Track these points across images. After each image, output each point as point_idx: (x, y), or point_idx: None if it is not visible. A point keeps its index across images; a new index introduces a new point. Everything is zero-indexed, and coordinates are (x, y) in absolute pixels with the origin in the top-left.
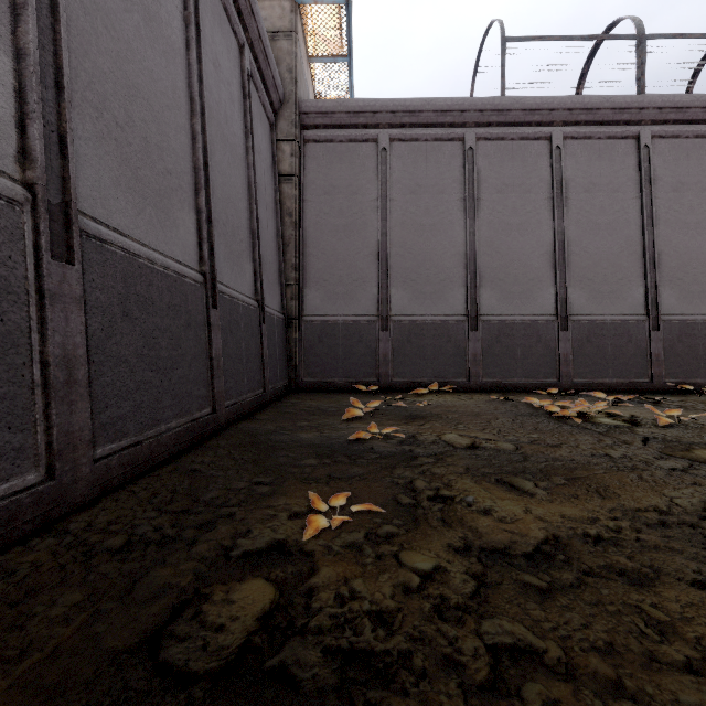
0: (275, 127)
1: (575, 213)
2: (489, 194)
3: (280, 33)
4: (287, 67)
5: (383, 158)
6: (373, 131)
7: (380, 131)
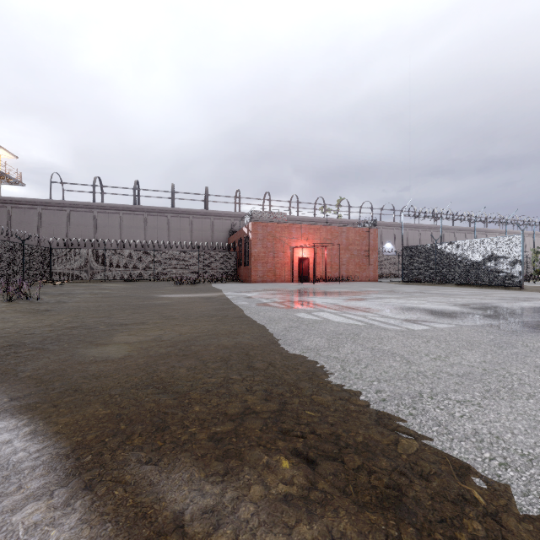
0: None
1: (73, 232)
2: (46, 225)
3: None
4: None
5: (9, 213)
6: (5, 205)
7: (8, 205)
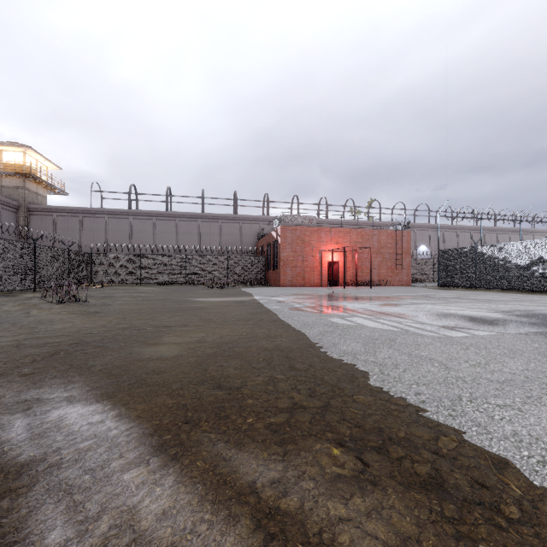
0: (18, 213)
1: (111, 238)
2: (87, 232)
3: (20, 187)
4: (22, 197)
5: (55, 221)
6: (52, 213)
7: (54, 213)
